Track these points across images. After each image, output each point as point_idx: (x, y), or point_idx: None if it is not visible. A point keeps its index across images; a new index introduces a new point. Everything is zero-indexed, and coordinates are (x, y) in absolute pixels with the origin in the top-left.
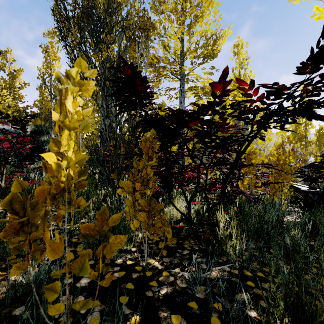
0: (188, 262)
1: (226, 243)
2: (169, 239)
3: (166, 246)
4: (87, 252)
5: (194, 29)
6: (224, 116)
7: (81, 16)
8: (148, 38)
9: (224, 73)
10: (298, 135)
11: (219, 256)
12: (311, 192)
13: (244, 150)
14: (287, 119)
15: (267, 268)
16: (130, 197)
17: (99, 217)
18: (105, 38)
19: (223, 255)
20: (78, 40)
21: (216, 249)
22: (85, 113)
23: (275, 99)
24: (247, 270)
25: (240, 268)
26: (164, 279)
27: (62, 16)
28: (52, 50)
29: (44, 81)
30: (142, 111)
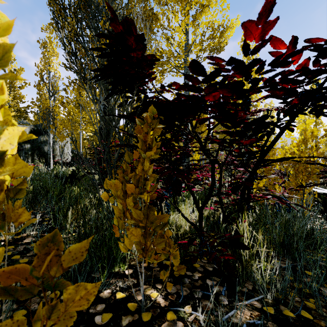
0: (201, 293)
1: (250, 264)
2: (177, 267)
3: (171, 266)
4: (15, 324)
5: (200, 20)
6: (257, 86)
7: (77, 4)
8: (150, 30)
9: (268, 2)
10: (324, 129)
11: (243, 284)
12: (326, 195)
13: (275, 141)
14: (326, 102)
15: (311, 302)
16: (119, 204)
17: (42, 252)
18: (103, 26)
19: (247, 281)
20: (75, 30)
21: (237, 272)
22: (1, 32)
23: (326, 65)
24: (284, 306)
25: (274, 302)
26: (168, 326)
27: (57, 4)
28: (51, 46)
29: (42, 78)
30: (140, 92)
